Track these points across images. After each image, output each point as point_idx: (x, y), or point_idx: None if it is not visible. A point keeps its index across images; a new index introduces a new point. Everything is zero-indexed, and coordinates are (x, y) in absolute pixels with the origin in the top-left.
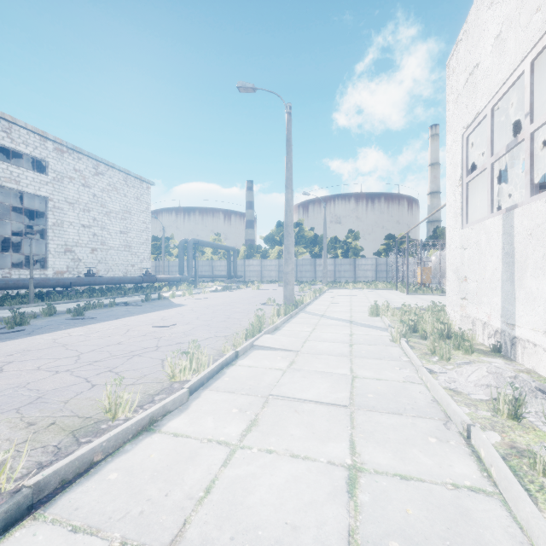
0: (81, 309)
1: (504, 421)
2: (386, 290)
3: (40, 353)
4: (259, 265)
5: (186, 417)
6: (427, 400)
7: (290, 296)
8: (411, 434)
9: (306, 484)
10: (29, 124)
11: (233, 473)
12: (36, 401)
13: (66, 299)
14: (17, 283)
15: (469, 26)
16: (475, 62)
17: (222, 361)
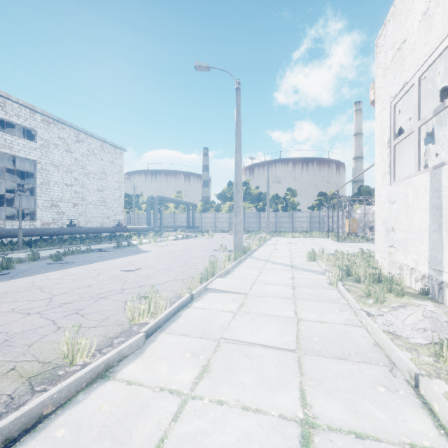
0: (60, 255)
1: (447, 367)
2: (320, 238)
3: (17, 295)
4: (213, 218)
5: (141, 362)
6: (370, 344)
7: (239, 244)
8: (359, 382)
9: (258, 443)
10: (20, 100)
11: (183, 430)
12: (2, 344)
13: (50, 246)
14: (9, 233)
15: (397, 7)
16: (403, 38)
17: (178, 304)
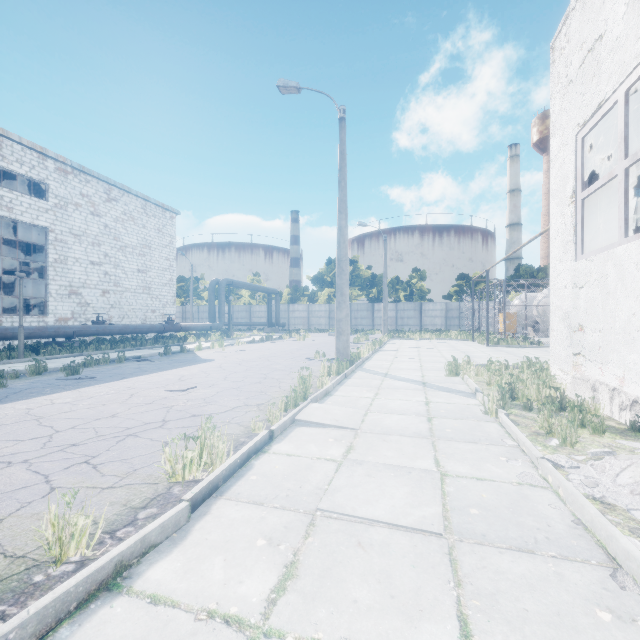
0: (77, 366)
1: None
2: (461, 341)
3: None
4: (306, 311)
5: (180, 557)
6: (567, 521)
7: (344, 349)
8: (563, 601)
9: None
10: (24, 139)
11: None
12: None
13: (66, 352)
14: (5, 333)
15: None
16: (597, 34)
17: (248, 448)
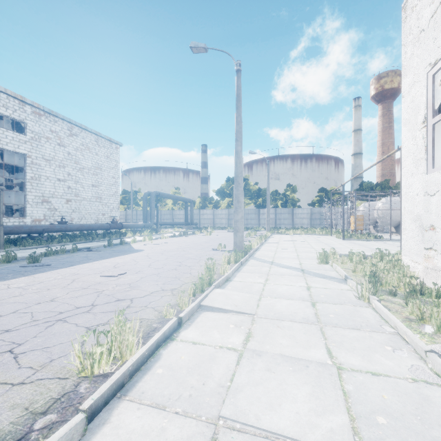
0: (37, 256)
1: None
2: (323, 235)
3: None
4: (212, 214)
5: None
6: None
7: (240, 243)
8: None
9: None
10: (8, 90)
11: None
12: None
13: (36, 244)
14: None
15: None
16: None
17: (157, 338)
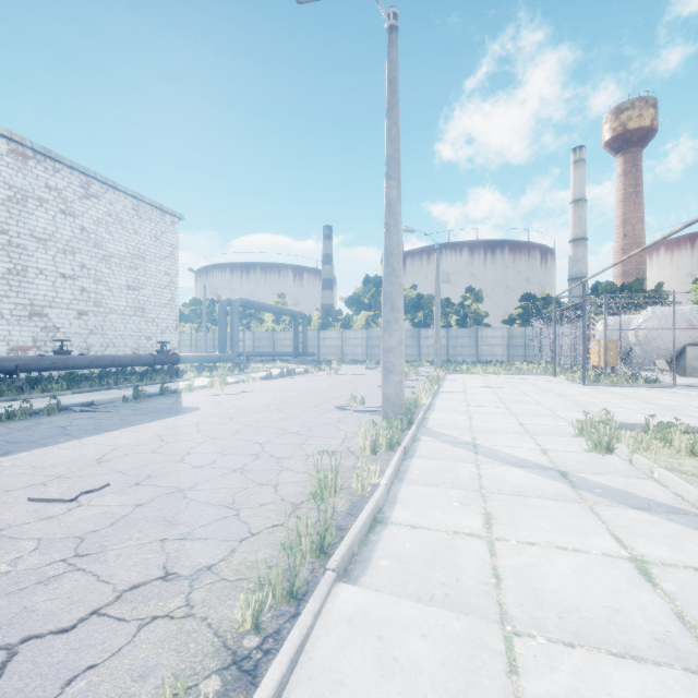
0: None
1: None
2: (538, 376)
3: None
4: (339, 338)
5: None
6: None
7: (396, 396)
8: None
9: None
10: None
11: None
12: None
13: None
14: None
15: None
16: None
17: None
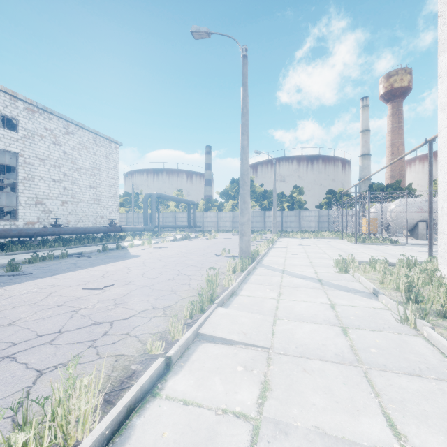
0: (16, 263)
1: None
2: (333, 239)
3: None
4: (216, 217)
5: None
6: None
7: (246, 248)
8: None
9: None
10: None
11: None
12: None
13: (24, 249)
14: None
15: None
16: None
17: (129, 399)
